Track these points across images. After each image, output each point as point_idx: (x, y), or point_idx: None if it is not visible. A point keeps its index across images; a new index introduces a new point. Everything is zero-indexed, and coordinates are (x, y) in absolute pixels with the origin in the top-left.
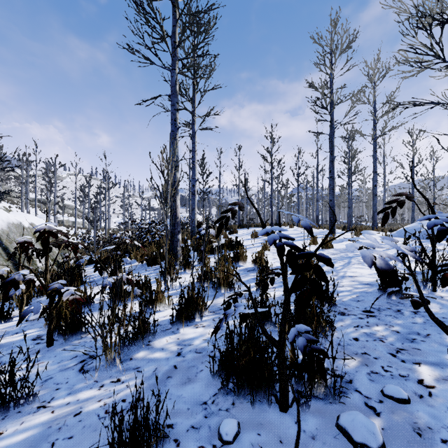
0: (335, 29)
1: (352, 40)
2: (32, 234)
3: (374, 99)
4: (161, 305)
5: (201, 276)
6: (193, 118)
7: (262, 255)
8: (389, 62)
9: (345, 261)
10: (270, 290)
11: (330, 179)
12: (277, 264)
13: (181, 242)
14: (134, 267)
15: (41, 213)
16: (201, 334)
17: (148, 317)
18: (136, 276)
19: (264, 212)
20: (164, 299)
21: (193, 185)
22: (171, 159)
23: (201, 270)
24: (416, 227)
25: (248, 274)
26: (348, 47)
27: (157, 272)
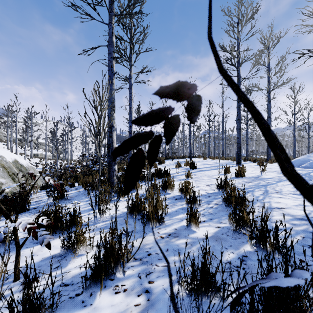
0: (242, 3)
1: (255, 11)
2: (1, 164)
3: (269, 61)
4: (82, 247)
5: (131, 208)
6: (130, 74)
7: (189, 185)
8: (280, 33)
9: (262, 189)
10: (201, 225)
11: (237, 121)
12: (201, 192)
13: (121, 170)
14: (78, 192)
15: (22, 149)
16: (120, 312)
17: (63, 266)
18: (75, 203)
19: (183, 148)
20: (86, 240)
21: (130, 126)
22: (108, 101)
23: (131, 201)
24: (305, 158)
25: (176, 202)
26: (251, 17)
27: (94, 199)
